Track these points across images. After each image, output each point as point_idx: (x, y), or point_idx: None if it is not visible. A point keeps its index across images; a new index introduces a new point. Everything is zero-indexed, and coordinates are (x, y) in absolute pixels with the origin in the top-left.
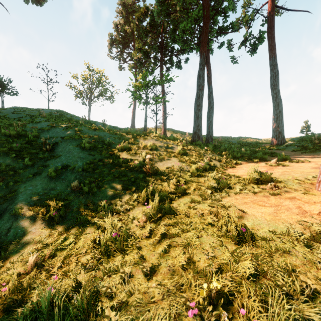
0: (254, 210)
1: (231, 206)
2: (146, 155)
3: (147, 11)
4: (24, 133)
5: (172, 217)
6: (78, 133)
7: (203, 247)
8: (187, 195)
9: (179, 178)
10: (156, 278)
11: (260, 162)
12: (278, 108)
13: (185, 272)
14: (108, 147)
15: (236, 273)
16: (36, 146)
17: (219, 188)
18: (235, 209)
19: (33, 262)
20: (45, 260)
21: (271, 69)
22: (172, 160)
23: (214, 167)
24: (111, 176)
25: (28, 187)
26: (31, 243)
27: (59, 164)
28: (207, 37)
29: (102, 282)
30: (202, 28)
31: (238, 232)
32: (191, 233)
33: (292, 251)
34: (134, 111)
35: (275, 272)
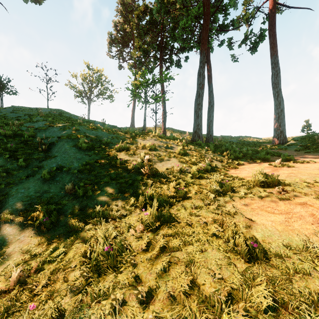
0: (262, 218)
1: (237, 213)
2: (144, 155)
3: (147, 9)
4: (20, 132)
5: (172, 226)
6: (75, 132)
7: (208, 265)
8: (188, 200)
9: (180, 181)
10: (154, 308)
11: (263, 162)
12: (279, 107)
13: (188, 298)
14: (106, 147)
15: (250, 303)
16: (32, 146)
17: (223, 192)
18: (242, 216)
19: (16, 278)
20: (31, 274)
21: (272, 68)
22: (172, 161)
23: (216, 168)
24: (107, 178)
25: (20, 190)
26: (18, 253)
27: (54, 165)
28: (207, 35)
29: (90, 310)
30: (202, 25)
31: (248, 247)
32: (193, 246)
33: (313, 271)
34: (133, 110)
35: (297, 302)
